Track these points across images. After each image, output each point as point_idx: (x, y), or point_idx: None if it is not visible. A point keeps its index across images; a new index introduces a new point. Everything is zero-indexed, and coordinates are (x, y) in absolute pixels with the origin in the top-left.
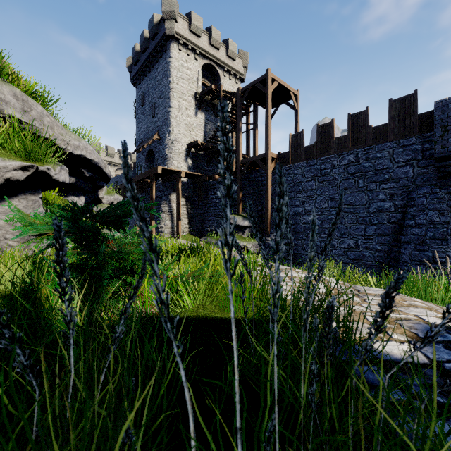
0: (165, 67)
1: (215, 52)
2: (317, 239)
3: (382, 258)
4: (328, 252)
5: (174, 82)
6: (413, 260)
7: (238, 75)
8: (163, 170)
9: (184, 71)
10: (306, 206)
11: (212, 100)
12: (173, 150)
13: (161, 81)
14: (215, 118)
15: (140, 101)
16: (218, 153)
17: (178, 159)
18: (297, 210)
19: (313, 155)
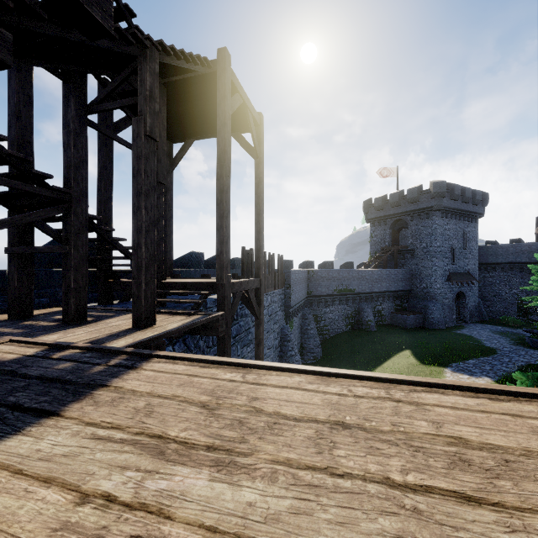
0: None
1: None
2: None
3: None
4: None
5: None
6: None
7: None
8: None
9: None
10: None
11: None
12: None
13: None
14: None
15: None
16: None
17: None
18: None
19: None
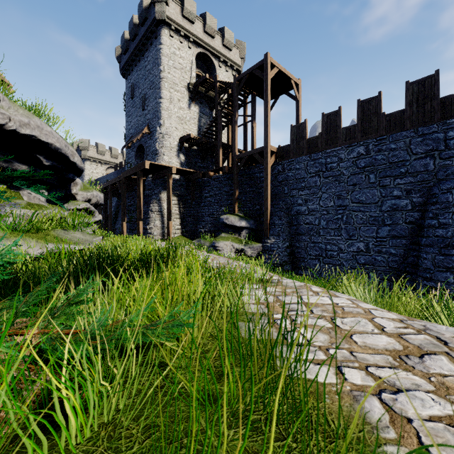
0: (155, 55)
1: (211, 40)
2: (322, 242)
3: (397, 264)
4: (334, 256)
5: (165, 71)
6: (437, 266)
7: (235, 67)
8: (152, 166)
9: (176, 59)
10: (310, 205)
11: (207, 92)
12: (163, 144)
13: (152, 70)
14: (211, 111)
15: (130, 93)
16: (214, 149)
17: (170, 154)
18: (300, 209)
19: (318, 148)
